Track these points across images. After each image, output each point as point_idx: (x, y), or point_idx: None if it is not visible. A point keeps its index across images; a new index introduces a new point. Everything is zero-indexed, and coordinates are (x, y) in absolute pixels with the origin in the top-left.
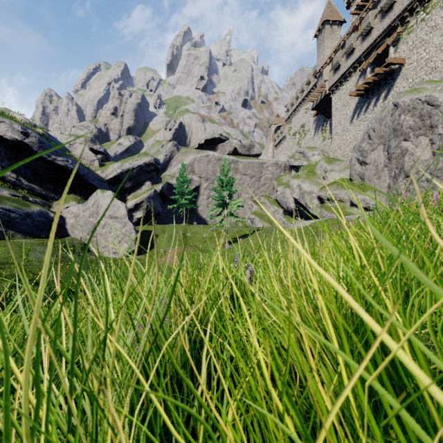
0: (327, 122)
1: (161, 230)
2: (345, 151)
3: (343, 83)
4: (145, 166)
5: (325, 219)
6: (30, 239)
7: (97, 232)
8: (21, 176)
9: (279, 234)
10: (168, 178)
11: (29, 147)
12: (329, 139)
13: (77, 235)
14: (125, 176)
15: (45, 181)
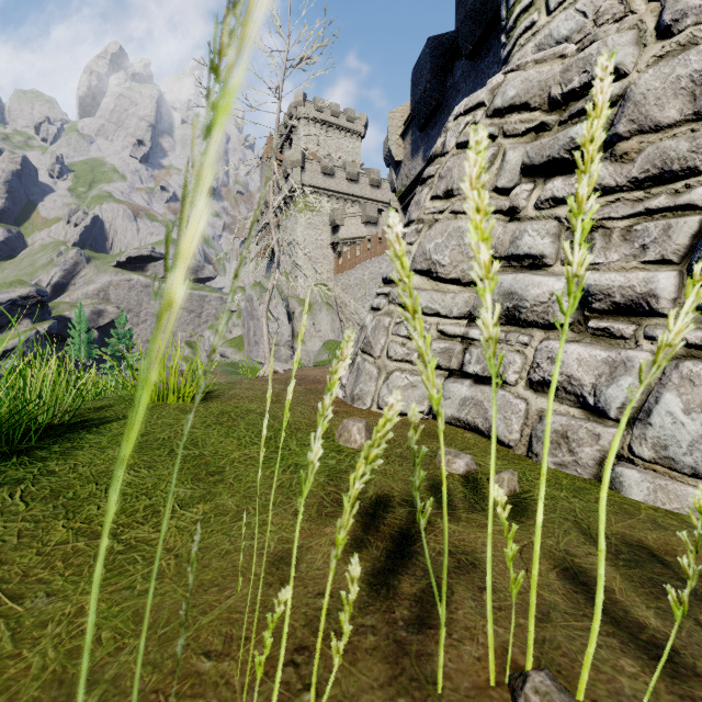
0: None
1: None
2: None
3: (262, 238)
4: (21, 300)
5: None
6: None
7: None
8: None
9: None
10: (65, 309)
11: None
12: None
13: None
14: None
15: None
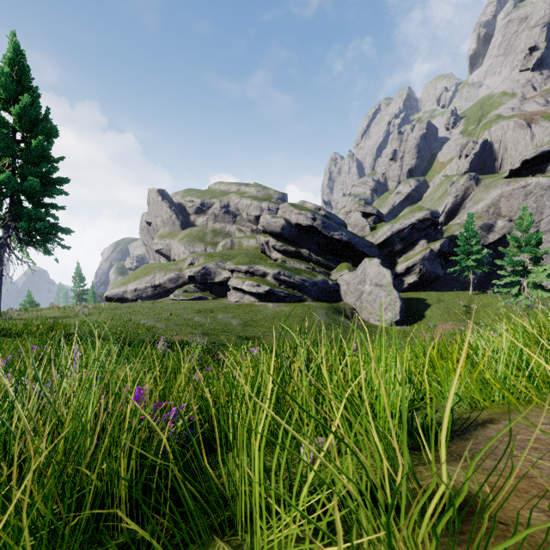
0: None
1: (436, 298)
2: None
3: None
4: (418, 223)
5: None
6: (315, 303)
7: (364, 299)
8: (312, 252)
9: None
10: (455, 229)
11: (316, 229)
12: None
13: (348, 301)
14: (395, 238)
15: (326, 253)
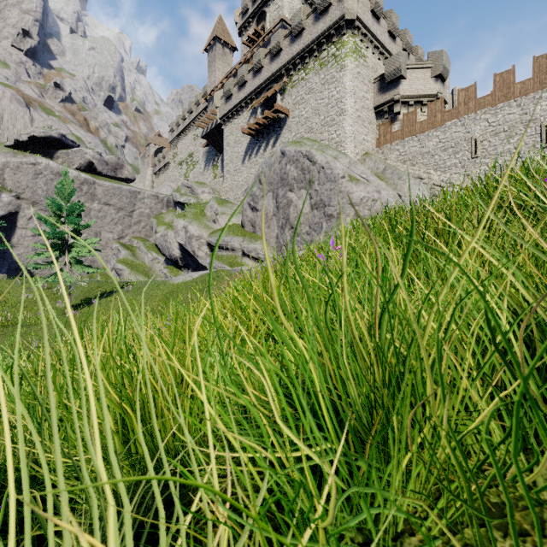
0: (218, 157)
1: None
2: (237, 194)
3: (235, 116)
4: None
5: (216, 270)
6: None
7: None
8: None
9: (158, 291)
10: None
11: None
12: (221, 177)
13: None
14: None
15: None
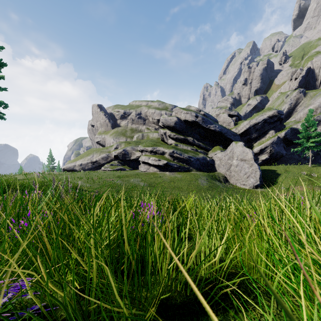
0: None
1: (284, 170)
2: None
3: None
4: (269, 119)
5: None
6: (198, 172)
7: (232, 170)
8: (195, 139)
9: None
10: (292, 124)
11: (198, 123)
12: None
13: (221, 171)
14: (252, 129)
15: (205, 140)
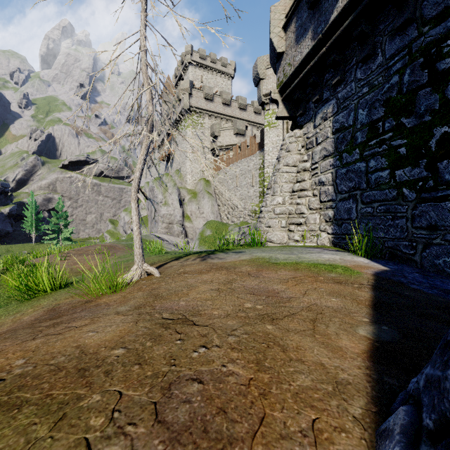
0: None
1: (6, 250)
2: None
3: (162, 147)
4: None
5: None
6: None
7: None
8: None
9: None
10: (24, 197)
11: None
12: None
13: None
14: None
15: None
